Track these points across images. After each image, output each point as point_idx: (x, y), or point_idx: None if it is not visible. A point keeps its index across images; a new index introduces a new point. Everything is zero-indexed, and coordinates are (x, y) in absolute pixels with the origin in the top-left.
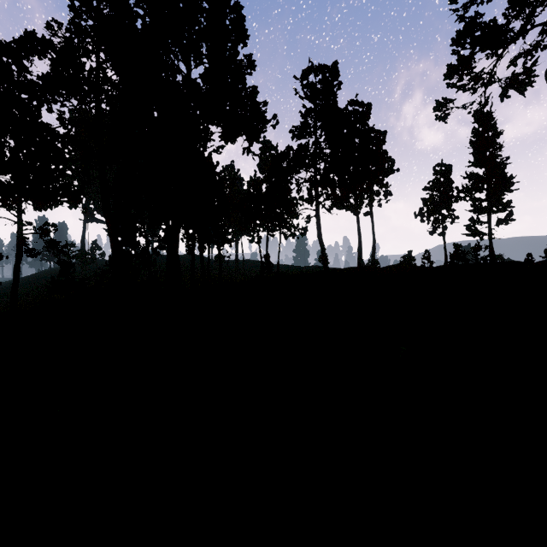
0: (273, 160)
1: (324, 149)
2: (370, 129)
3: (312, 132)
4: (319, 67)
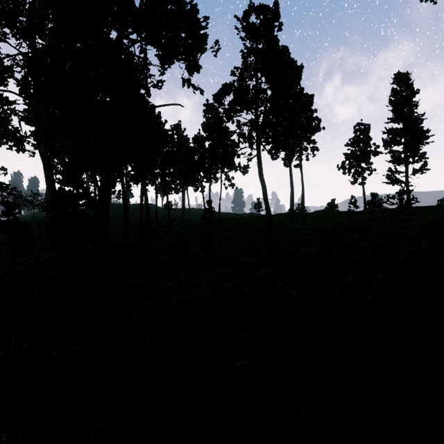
0: (215, 96)
1: (265, 89)
2: (301, 89)
3: (252, 75)
4: (260, 6)
